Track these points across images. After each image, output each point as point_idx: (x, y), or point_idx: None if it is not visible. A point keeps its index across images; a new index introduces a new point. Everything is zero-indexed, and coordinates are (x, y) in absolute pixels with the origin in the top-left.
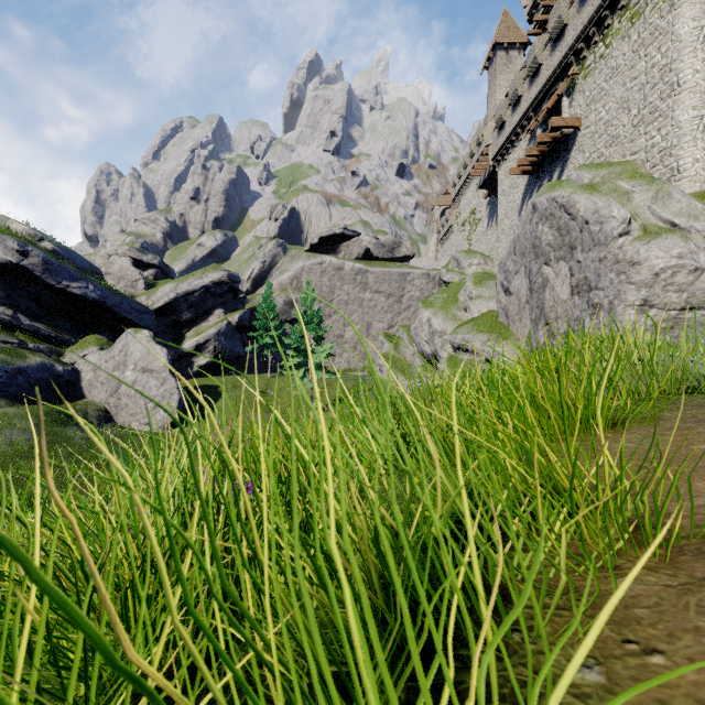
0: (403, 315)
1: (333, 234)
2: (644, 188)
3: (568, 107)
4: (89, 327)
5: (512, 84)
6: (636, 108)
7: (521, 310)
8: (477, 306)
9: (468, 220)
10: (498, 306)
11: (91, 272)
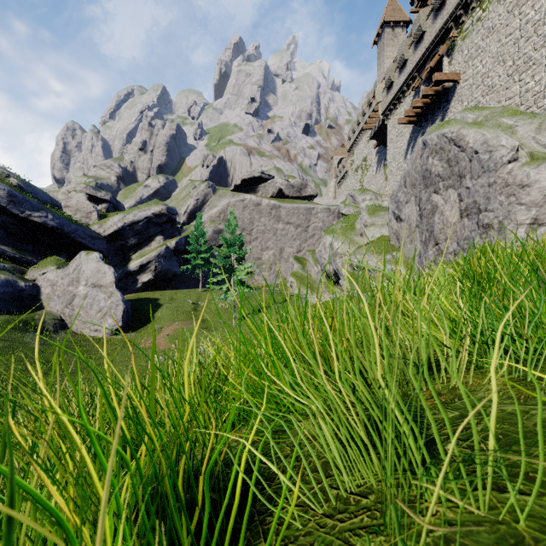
0: (309, 242)
1: (252, 177)
2: (527, 122)
3: (448, 65)
4: (50, 250)
5: (400, 50)
6: (510, 60)
7: (412, 233)
8: (371, 232)
9: (361, 166)
10: (390, 231)
11: (52, 204)
